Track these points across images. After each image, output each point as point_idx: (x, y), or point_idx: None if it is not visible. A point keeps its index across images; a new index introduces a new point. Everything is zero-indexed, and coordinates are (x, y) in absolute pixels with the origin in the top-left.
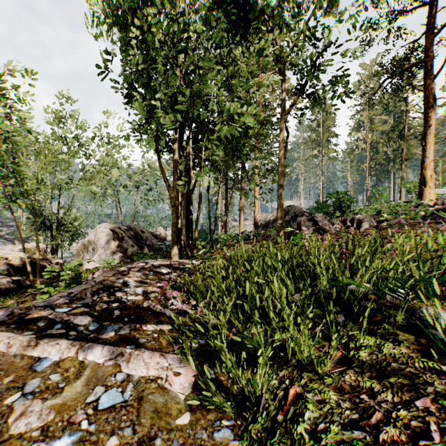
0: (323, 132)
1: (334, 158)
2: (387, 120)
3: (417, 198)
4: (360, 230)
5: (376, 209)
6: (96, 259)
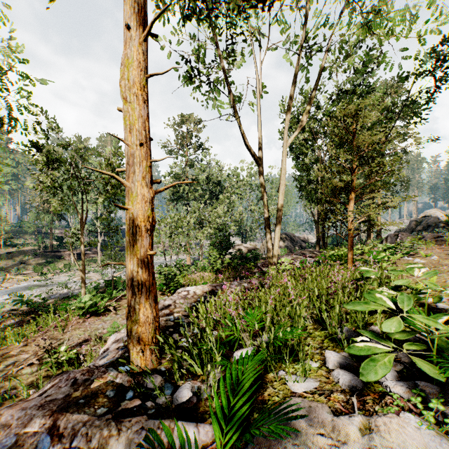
0: None
1: None
2: None
3: None
4: None
5: None
6: None
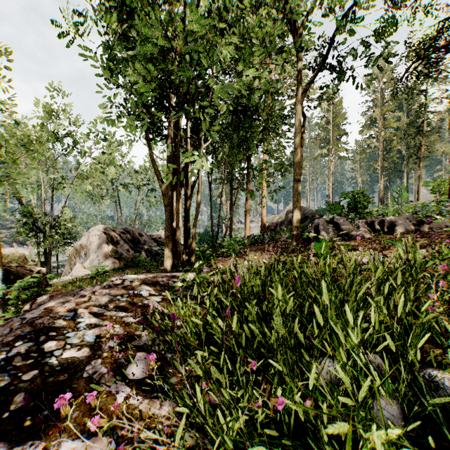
0: (332, 129)
1: (345, 157)
2: (401, 117)
3: (448, 198)
4: (394, 235)
5: (398, 210)
6: (87, 265)
